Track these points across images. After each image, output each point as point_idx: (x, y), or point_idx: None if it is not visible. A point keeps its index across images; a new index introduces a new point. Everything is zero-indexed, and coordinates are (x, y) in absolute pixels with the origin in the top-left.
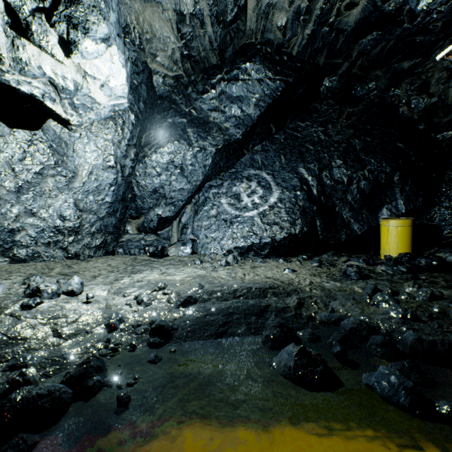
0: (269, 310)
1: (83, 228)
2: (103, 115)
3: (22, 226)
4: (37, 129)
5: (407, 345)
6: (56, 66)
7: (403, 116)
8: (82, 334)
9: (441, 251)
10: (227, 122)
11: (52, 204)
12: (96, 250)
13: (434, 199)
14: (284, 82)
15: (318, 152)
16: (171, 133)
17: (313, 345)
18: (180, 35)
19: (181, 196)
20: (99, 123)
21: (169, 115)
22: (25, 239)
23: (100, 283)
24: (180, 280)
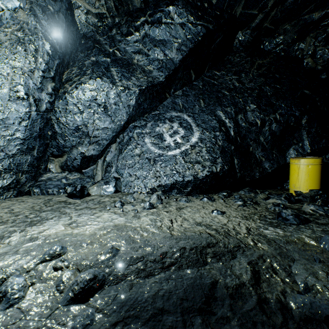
0: (218, 295)
1: None
2: None
3: None
4: None
5: None
6: None
7: (307, 67)
8: None
9: None
10: (151, 65)
11: None
12: (3, 191)
13: None
14: (205, 28)
15: (233, 98)
16: (93, 70)
17: None
18: None
19: (106, 135)
20: (2, 46)
21: (92, 53)
22: None
23: None
24: (90, 235)
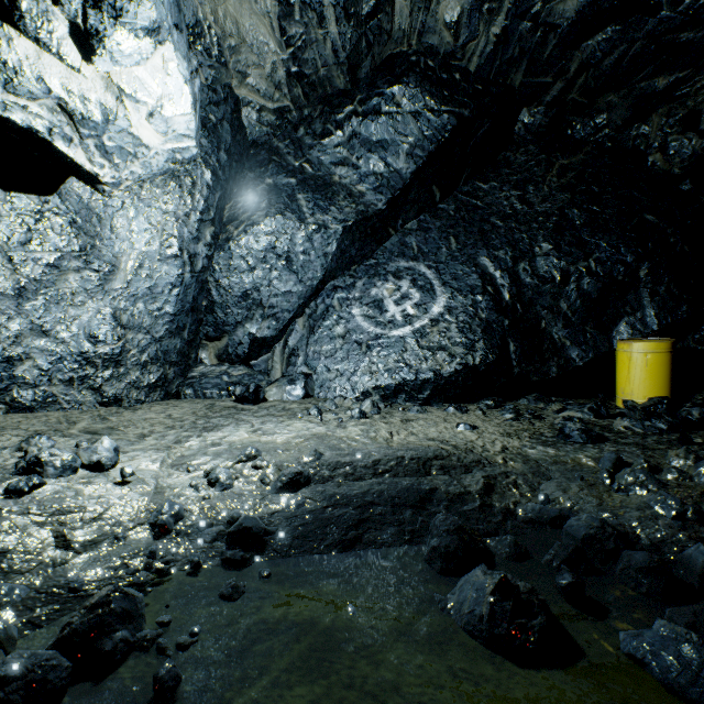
0: (435, 498)
1: (128, 355)
2: (155, 167)
3: (26, 352)
4: (51, 193)
5: (694, 571)
6: (70, 77)
7: (654, 169)
8: (108, 542)
9: None
10: (362, 183)
11: (77, 316)
12: (149, 391)
13: None
14: (456, 117)
15: (511, 232)
16: (271, 202)
17: (518, 566)
18: (285, 40)
19: (288, 304)
20: (153, 185)
21: (267, 172)
22: (32, 374)
23: (150, 448)
24: (283, 443)
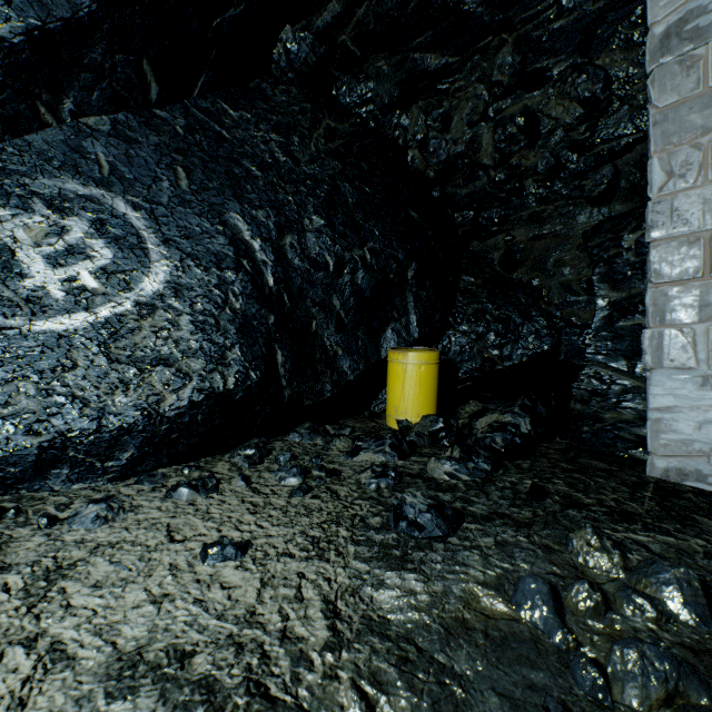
0: None
1: None
2: None
3: None
4: None
5: None
6: None
7: (413, 166)
8: None
9: (492, 409)
10: None
11: None
12: None
13: (449, 318)
14: None
15: (273, 188)
16: None
17: None
18: None
19: None
20: None
21: None
22: None
23: None
24: None
